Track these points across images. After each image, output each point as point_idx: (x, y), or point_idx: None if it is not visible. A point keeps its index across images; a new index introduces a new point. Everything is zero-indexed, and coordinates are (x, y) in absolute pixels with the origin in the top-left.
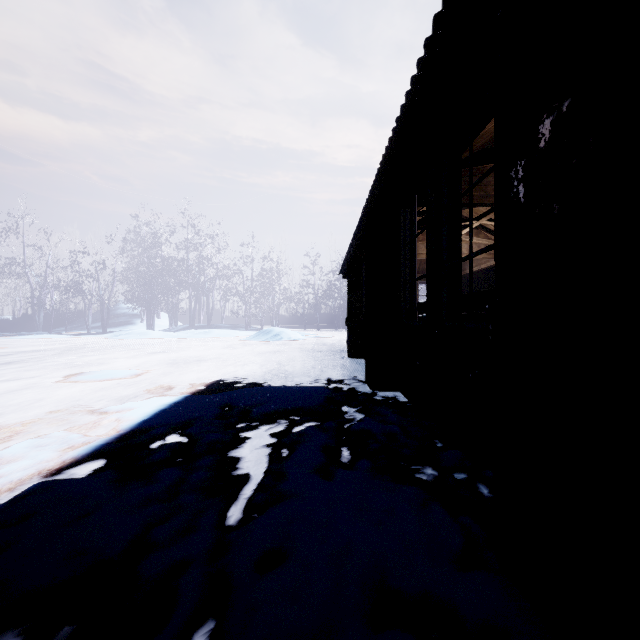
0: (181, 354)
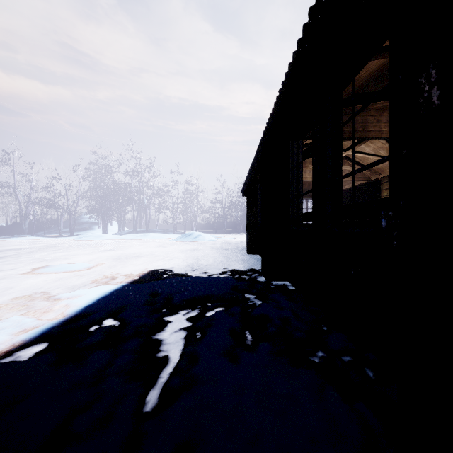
0: (125, 251)
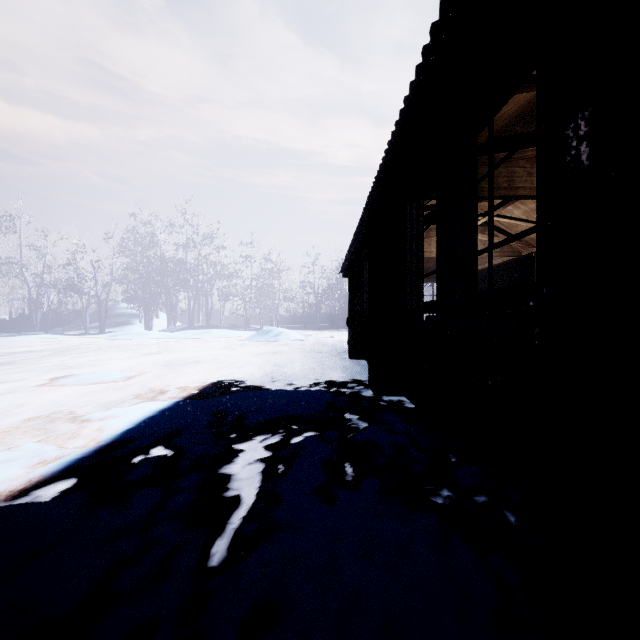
0: (177, 355)
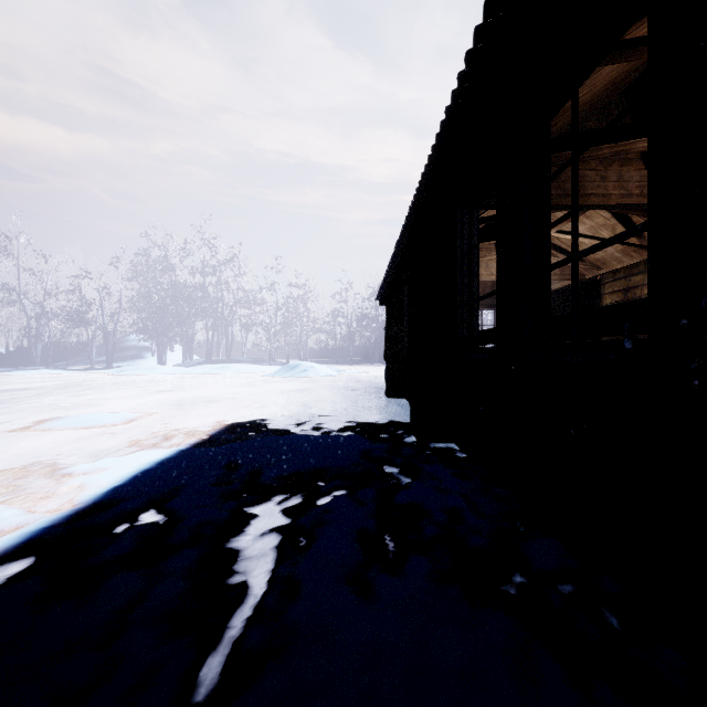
0: (190, 393)
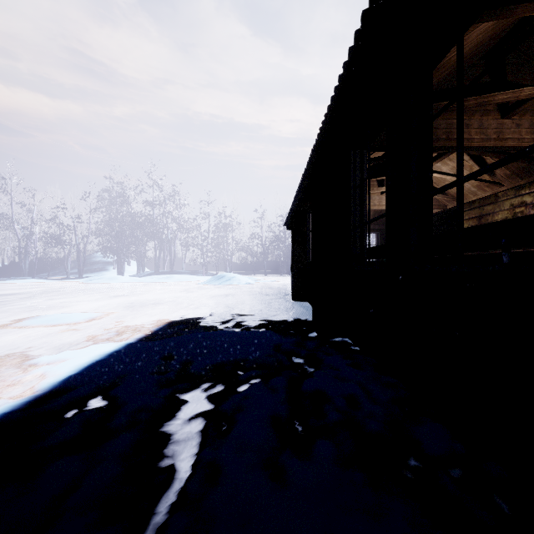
0: (141, 297)
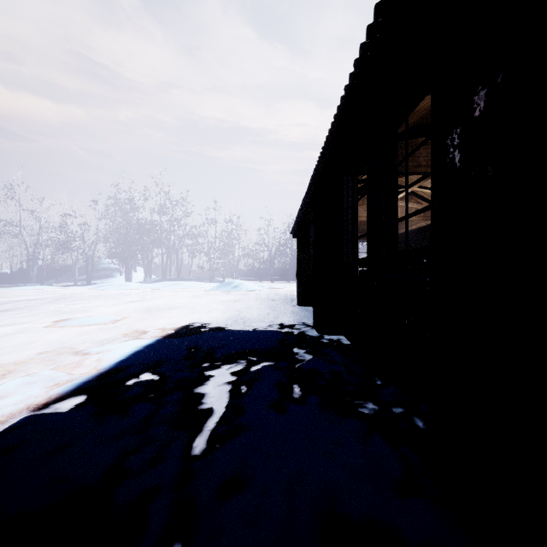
0: (154, 303)
